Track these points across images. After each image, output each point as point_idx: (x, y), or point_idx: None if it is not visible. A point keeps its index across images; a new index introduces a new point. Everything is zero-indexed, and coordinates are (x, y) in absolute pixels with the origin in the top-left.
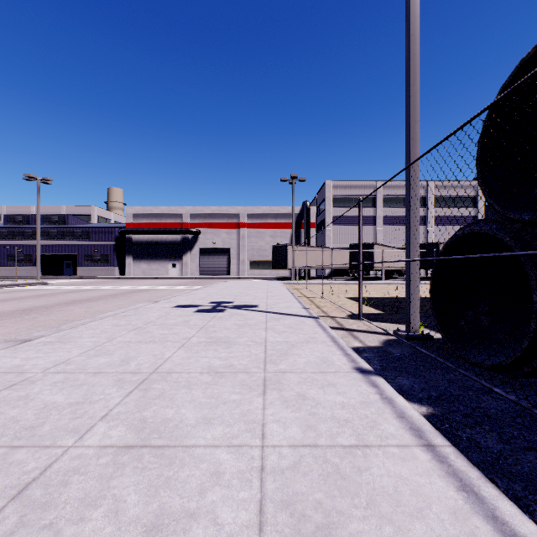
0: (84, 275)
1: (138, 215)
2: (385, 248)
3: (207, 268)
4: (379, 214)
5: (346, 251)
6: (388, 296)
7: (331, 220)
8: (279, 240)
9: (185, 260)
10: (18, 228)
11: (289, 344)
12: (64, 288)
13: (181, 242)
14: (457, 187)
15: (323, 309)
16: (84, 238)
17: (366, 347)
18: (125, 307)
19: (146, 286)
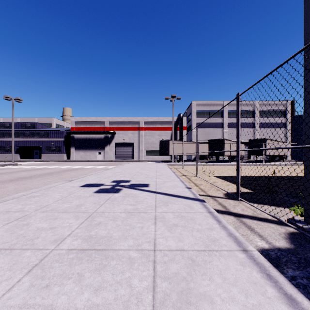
0: (45, 159)
1: (78, 122)
2: (230, 142)
3: (120, 155)
4: (225, 121)
5: (205, 144)
6: (243, 175)
7: (195, 125)
8: (164, 137)
9: (106, 150)
10: (6, 130)
11: (186, 258)
12: (24, 167)
13: (104, 138)
14: (274, 104)
15: (200, 187)
16: (45, 136)
17: (276, 251)
18: (49, 184)
19: (78, 166)
